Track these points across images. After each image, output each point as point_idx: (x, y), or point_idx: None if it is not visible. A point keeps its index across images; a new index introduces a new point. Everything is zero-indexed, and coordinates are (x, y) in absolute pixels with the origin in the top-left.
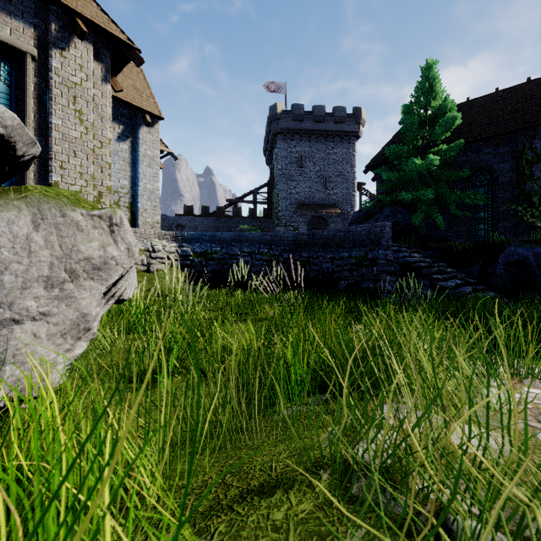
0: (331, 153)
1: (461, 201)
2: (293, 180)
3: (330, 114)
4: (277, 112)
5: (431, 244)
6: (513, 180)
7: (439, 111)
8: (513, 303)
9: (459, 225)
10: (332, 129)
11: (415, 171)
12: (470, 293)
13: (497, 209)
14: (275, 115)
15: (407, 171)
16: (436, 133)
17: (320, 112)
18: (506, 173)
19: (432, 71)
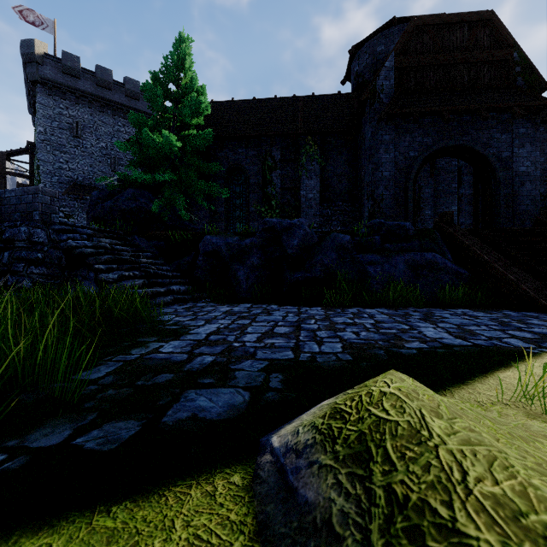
0: (122, 131)
1: (220, 197)
2: (65, 151)
3: (119, 83)
4: (35, 51)
5: (152, 232)
6: (260, 183)
7: (187, 90)
8: (198, 298)
9: (219, 221)
10: (123, 103)
11: (157, 149)
12: (139, 288)
13: (248, 208)
14: (32, 55)
15: (147, 147)
16: (183, 114)
17: (105, 76)
18: (255, 175)
19: (181, 44)
